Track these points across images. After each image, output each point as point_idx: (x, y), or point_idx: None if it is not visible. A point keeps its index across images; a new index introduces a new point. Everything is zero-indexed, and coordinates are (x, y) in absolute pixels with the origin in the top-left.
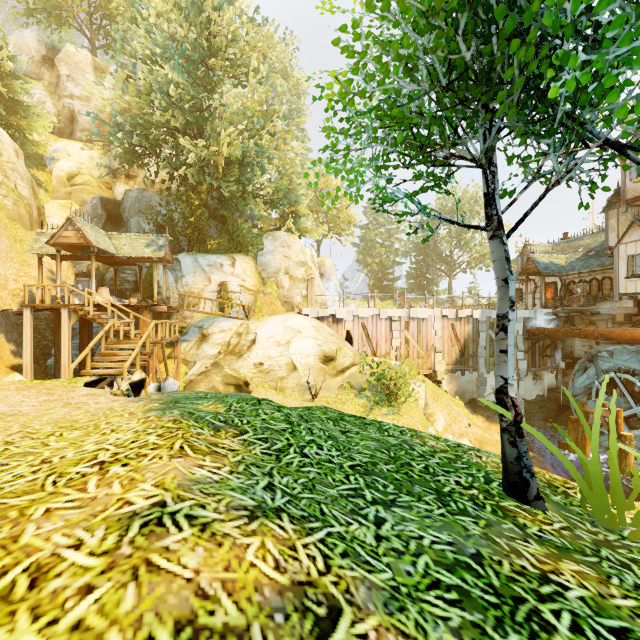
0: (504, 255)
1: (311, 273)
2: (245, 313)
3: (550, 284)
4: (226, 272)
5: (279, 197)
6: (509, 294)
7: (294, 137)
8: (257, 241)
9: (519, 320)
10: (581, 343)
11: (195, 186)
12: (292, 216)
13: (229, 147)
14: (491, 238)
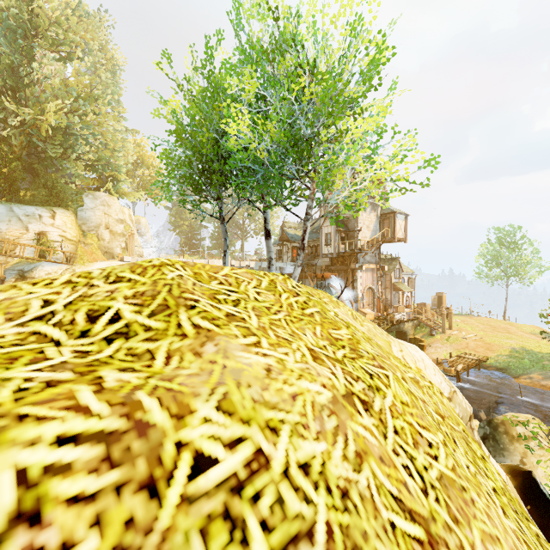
0: (225, 230)
1: (132, 230)
2: (67, 260)
3: (295, 247)
4: (46, 223)
5: (101, 164)
6: (227, 243)
7: (116, 119)
8: (77, 198)
9: (278, 269)
10: (309, 282)
11: (6, 138)
12: (110, 179)
13: (53, 116)
14: (221, 224)
